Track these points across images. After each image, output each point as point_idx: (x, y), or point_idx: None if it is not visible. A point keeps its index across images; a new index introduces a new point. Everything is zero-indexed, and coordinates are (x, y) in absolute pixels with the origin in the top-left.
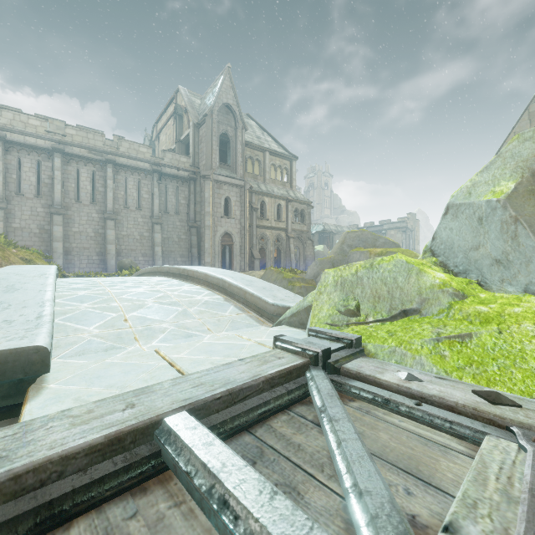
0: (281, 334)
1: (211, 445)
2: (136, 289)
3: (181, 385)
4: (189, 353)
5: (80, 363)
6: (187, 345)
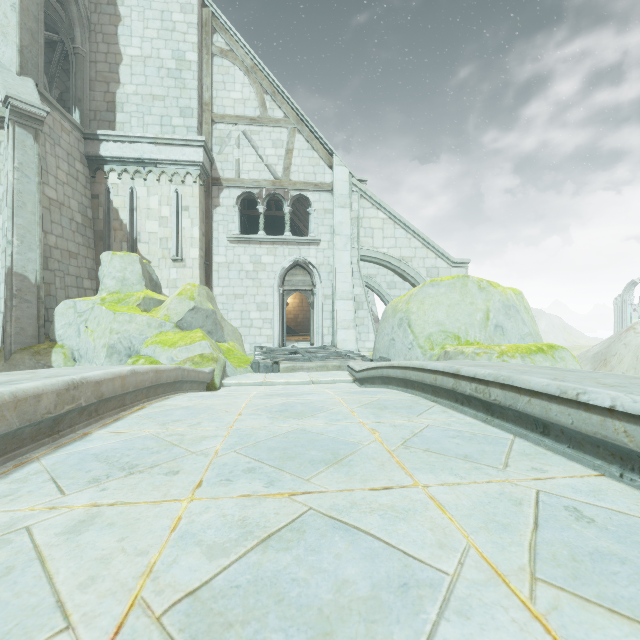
0: (275, 361)
1: (317, 360)
2: (294, 399)
3: (316, 362)
4: (300, 376)
5: (342, 378)
6: (297, 378)
